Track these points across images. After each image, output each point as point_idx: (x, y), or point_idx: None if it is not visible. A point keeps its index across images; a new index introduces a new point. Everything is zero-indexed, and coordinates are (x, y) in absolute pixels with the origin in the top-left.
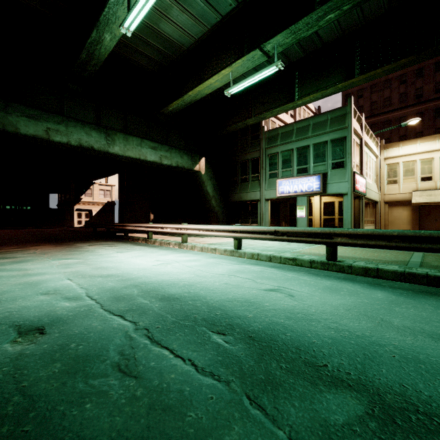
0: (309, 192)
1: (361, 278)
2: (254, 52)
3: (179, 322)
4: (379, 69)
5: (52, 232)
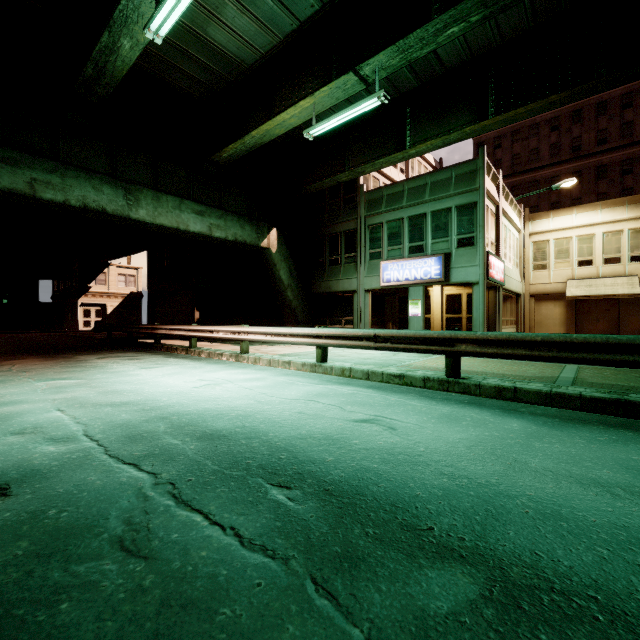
0: (425, 281)
1: (493, 401)
2: (346, 76)
3: (224, 471)
4: (521, 109)
5: (42, 338)
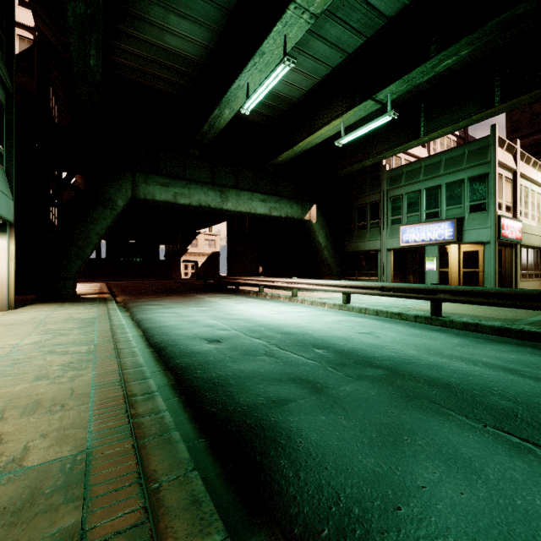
0: (439, 241)
1: (455, 330)
2: (365, 103)
3: (295, 343)
4: (525, 96)
5: (166, 283)
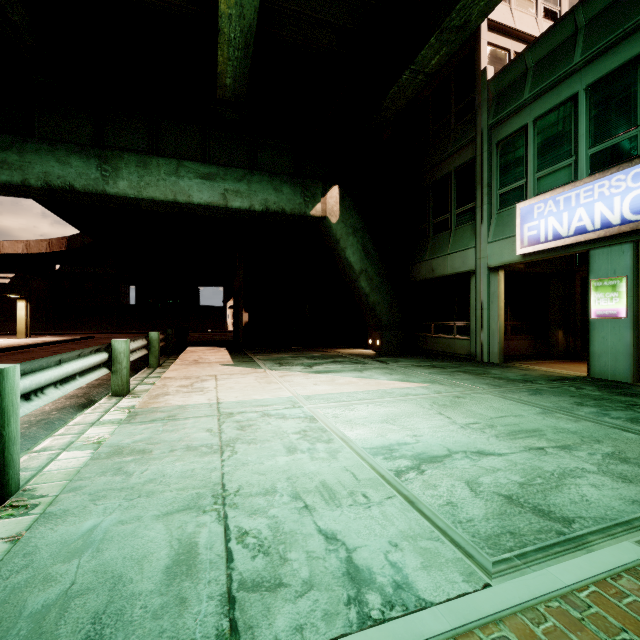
0: (637, 224)
1: None
2: None
3: None
4: None
5: None
